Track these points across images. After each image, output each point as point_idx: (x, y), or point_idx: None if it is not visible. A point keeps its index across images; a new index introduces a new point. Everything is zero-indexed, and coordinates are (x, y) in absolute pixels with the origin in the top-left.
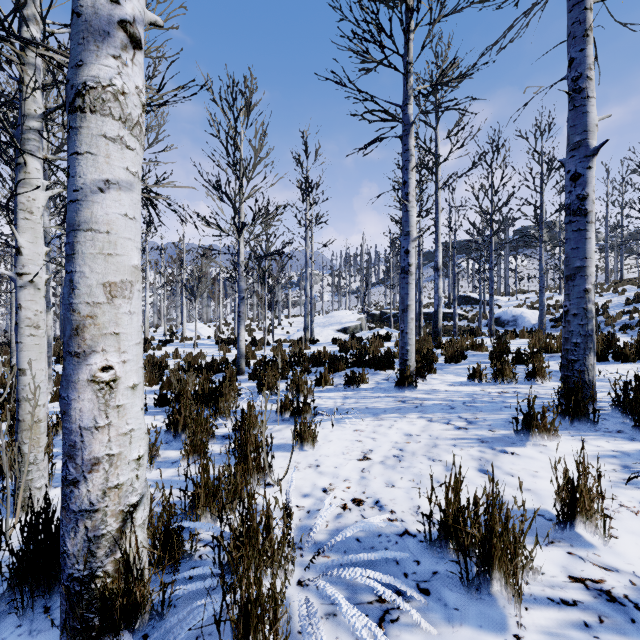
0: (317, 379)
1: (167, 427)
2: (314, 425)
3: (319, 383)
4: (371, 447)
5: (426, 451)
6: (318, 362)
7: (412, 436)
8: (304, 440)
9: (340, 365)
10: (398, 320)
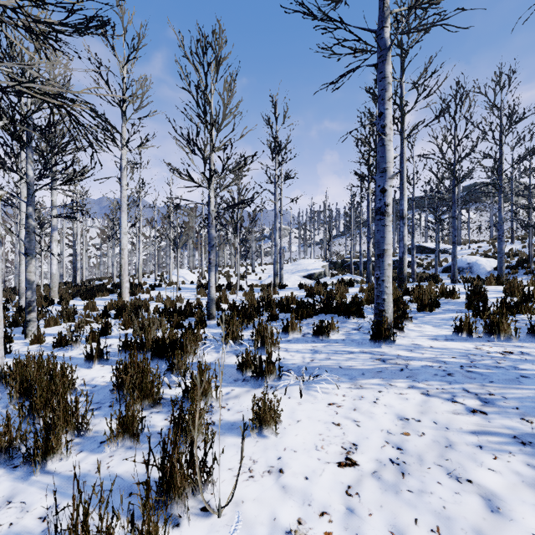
0: (284, 327)
1: (114, 386)
2: (279, 391)
3: (286, 332)
4: (354, 438)
5: (439, 456)
6: (285, 308)
7: (409, 421)
8: (264, 422)
9: (307, 312)
10: (358, 267)
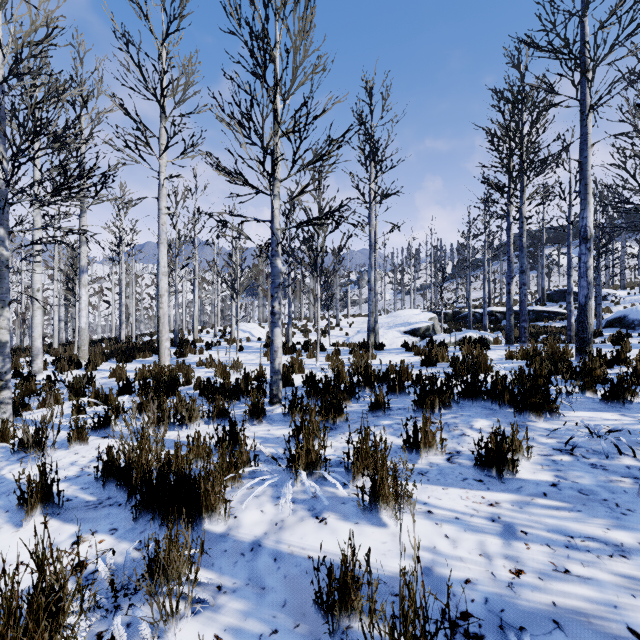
0: (408, 439)
1: None
2: None
3: (412, 448)
4: None
5: None
6: (397, 388)
7: None
8: None
9: (441, 400)
10: (476, 320)
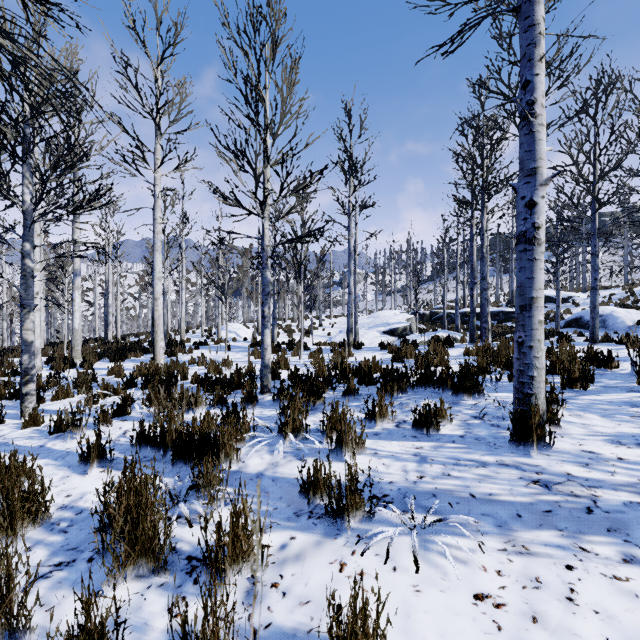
0: (368, 412)
1: (102, 520)
2: (372, 548)
3: (371, 419)
4: None
5: None
6: (367, 379)
7: None
8: None
9: (399, 386)
10: (451, 320)
